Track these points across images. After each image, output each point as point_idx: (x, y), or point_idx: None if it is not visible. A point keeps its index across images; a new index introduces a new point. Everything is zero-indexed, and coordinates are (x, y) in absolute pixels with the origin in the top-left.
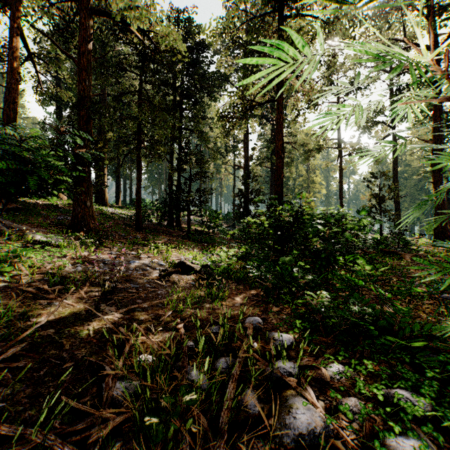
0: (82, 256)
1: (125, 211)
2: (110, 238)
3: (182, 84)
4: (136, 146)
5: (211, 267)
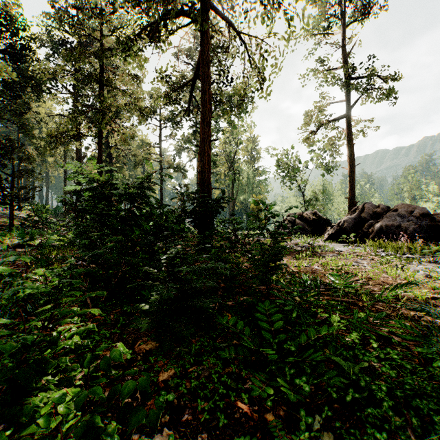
0: None
1: None
2: None
3: None
4: None
5: None
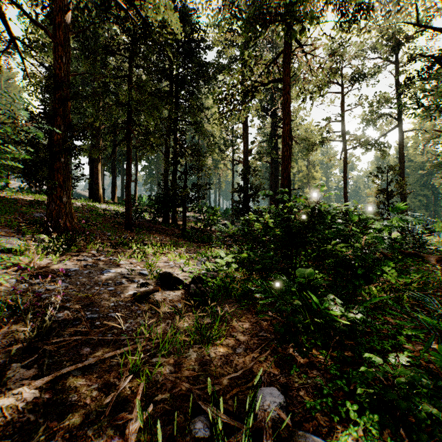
0: (34, 267)
1: (120, 207)
2: (88, 239)
3: (178, 74)
4: (126, 136)
5: (204, 279)
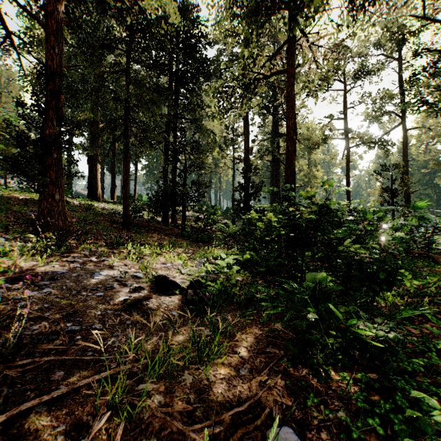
0: (14, 270)
1: (119, 206)
2: (82, 239)
3: (178, 70)
4: (123, 133)
5: (203, 283)
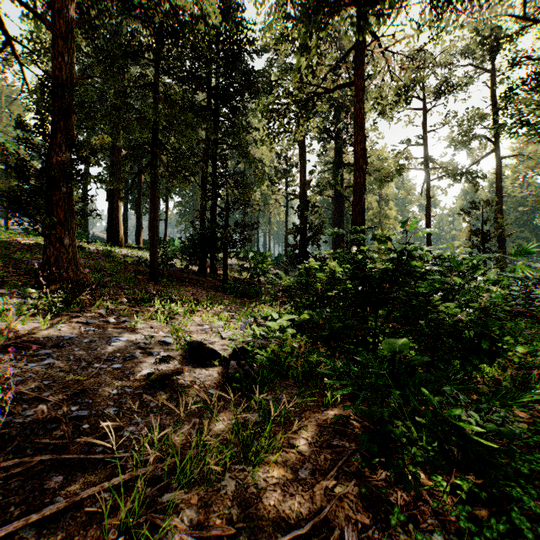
0: (8, 335)
1: (145, 253)
2: (97, 294)
3: (218, 84)
4: (150, 162)
5: (250, 351)
